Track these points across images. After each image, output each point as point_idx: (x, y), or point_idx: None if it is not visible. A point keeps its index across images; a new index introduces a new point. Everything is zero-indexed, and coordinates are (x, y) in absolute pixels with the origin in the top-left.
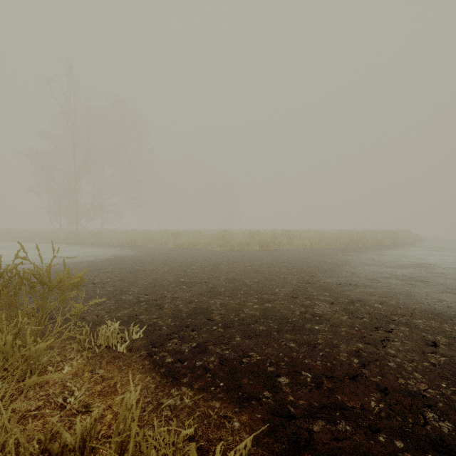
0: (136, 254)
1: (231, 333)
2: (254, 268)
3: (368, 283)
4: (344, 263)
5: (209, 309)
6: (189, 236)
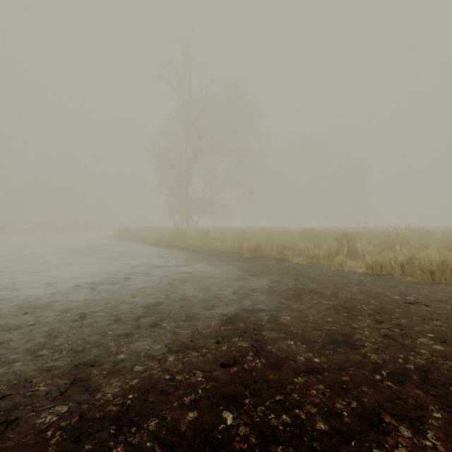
0: (300, 311)
1: None
2: None
3: None
4: None
5: None
6: (379, 242)
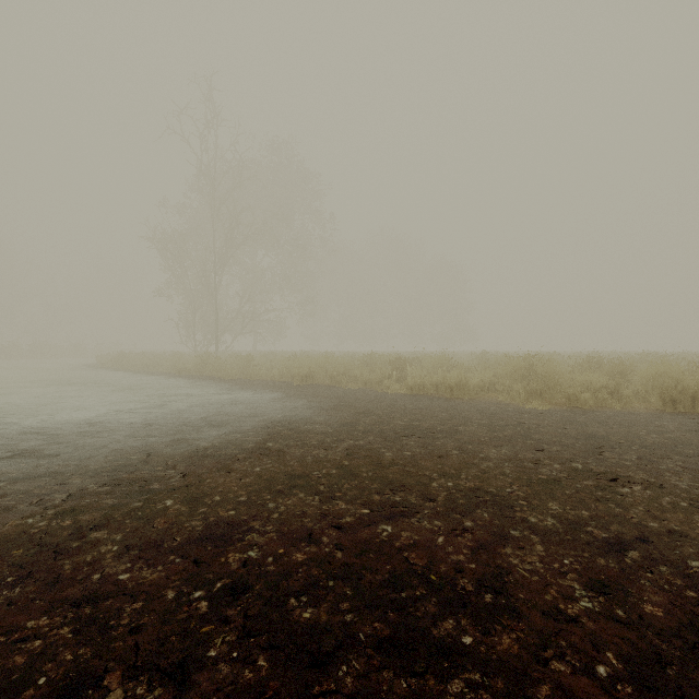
0: (329, 415)
1: None
2: None
3: None
4: None
5: None
6: (429, 366)
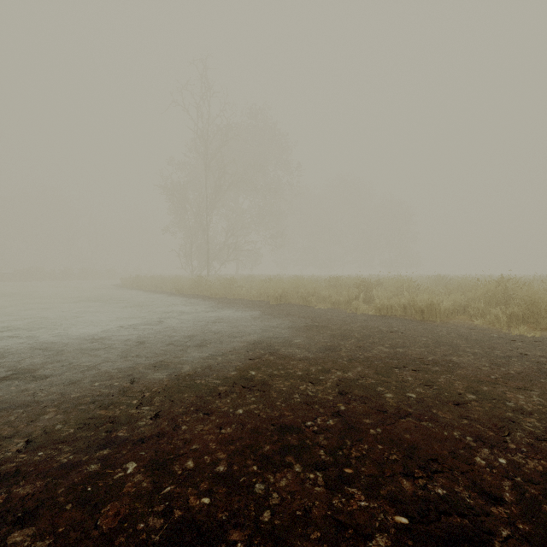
0: (307, 337)
1: None
2: None
3: None
4: None
5: None
6: (393, 289)
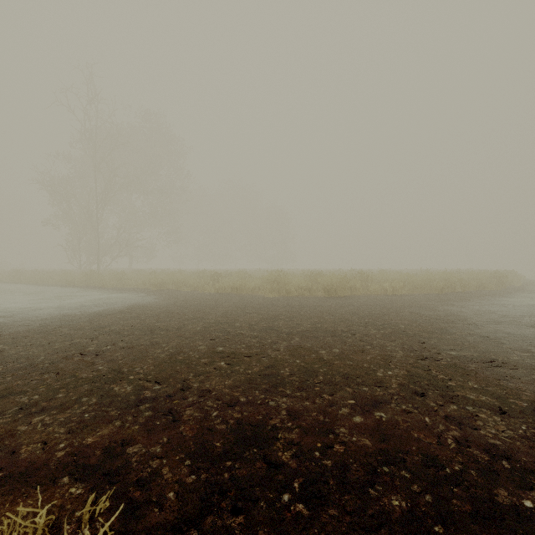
0: (163, 301)
1: (329, 528)
2: (326, 326)
3: (525, 359)
4: (456, 318)
5: (267, 426)
6: (233, 277)
